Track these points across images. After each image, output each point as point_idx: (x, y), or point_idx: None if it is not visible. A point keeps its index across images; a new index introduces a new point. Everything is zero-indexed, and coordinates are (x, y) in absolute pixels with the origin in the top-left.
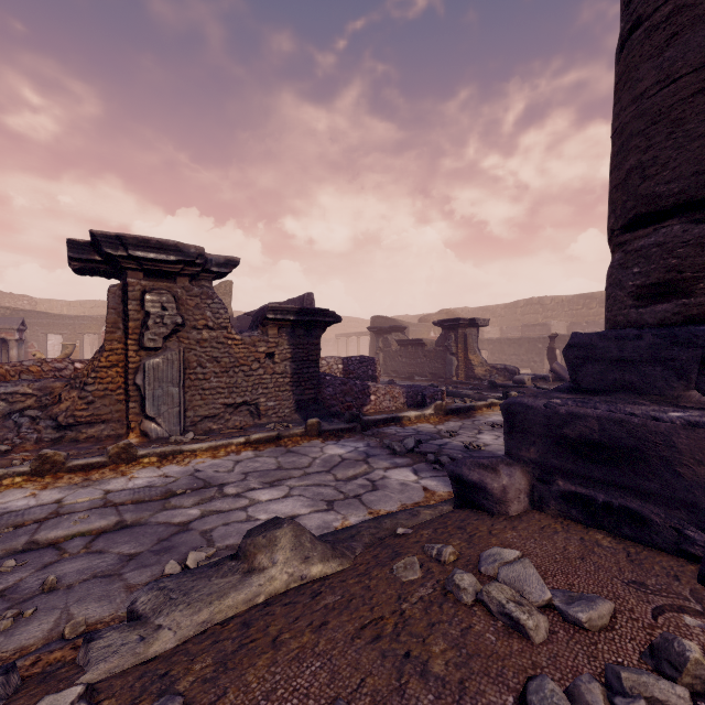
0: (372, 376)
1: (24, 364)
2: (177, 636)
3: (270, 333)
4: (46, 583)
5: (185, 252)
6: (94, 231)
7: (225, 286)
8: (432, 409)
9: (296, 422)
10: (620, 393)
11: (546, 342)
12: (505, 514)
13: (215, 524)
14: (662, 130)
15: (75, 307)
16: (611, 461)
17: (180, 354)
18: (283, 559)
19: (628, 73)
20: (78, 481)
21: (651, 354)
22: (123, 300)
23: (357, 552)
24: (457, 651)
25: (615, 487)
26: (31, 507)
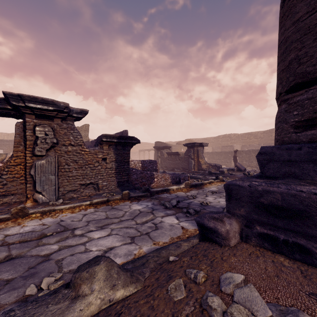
0: (155, 169)
1: None
2: None
3: (104, 148)
4: None
5: (58, 105)
6: (4, 92)
7: (85, 127)
8: (184, 185)
9: (118, 192)
10: (289, 179)
11: (232, 153)
12: (228, 245)
13: (65, 255)
14: (310, 37)
15: (11, 136)
16: (289, 217)
17: (55, 158)
18: (98, 287)
19: (289, 10)
20: None
21: (307, 157)
22: (24, 130)
23: (146, 276)
24: None
25: (290, 231)
26: None
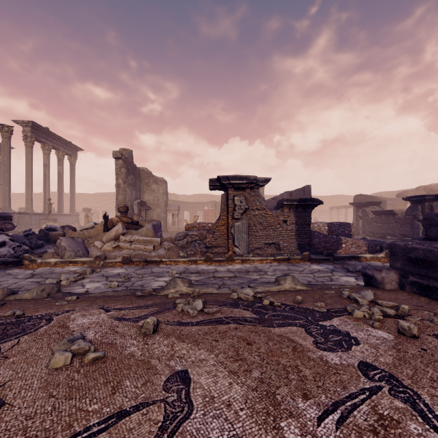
0: (348, 234)
1: (194, 224)
2: (262, 290)
3: (285, 211)
4: (224, 283)
5: (249, 179)
6: (219, 176)
7: None
8: (383, 254)
9: (298, 254)
10: None
11: None
12: (383, 289)
13: (265, 280)
14: None
15: (191, 198)
16: (428, 267)
17: (247, 221)
18: (288, 283)
19: None
20: (217, 265)
21: None
22: (226, 199)
23: (314, 288)
24: (335, 301)
25: (431, 278)
26: (208, 269)
